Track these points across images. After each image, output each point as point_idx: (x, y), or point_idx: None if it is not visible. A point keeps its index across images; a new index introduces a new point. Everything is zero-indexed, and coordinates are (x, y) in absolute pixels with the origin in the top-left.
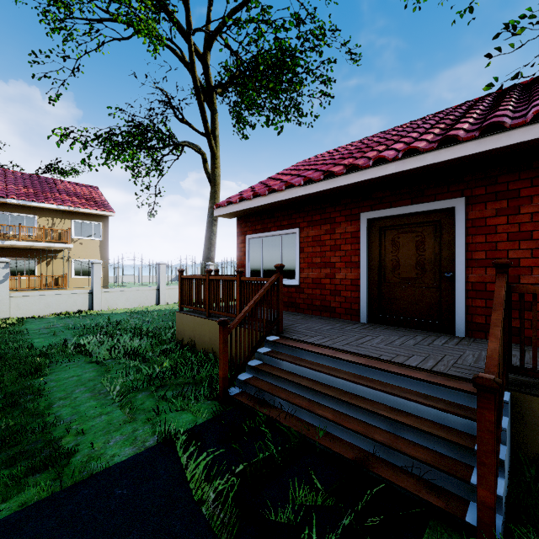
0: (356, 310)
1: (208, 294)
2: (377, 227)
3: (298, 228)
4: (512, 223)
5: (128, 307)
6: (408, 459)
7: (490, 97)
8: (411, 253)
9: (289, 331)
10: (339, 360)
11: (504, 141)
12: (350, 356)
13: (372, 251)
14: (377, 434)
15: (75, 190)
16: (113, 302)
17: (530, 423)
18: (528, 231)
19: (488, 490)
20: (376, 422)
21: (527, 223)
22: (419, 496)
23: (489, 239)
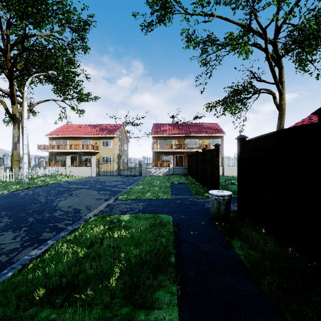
0: None
1: None
2: None
3: None
4: None
5: (236, 175)
6: None
7: None
8: None
9: None
10: None
11: None
12: None
13: None
14: None
15: (209, 126)
16: (230, 173)
17: None
18: None
19: None
20: None
21: None
22: None
23: None
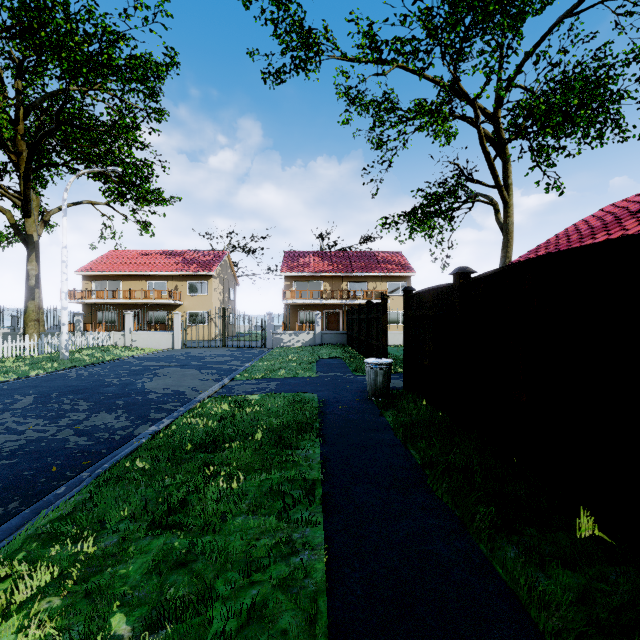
0: None
1: None
2: None
3: None
4: None
5: None
6: None
7: None
8: None
9: None
10: None
11: None
12: None
13: None
14: None
15: (387, 258)
16: None
17: None
18: None
19: None
20: None
21: None
22: None
23: None
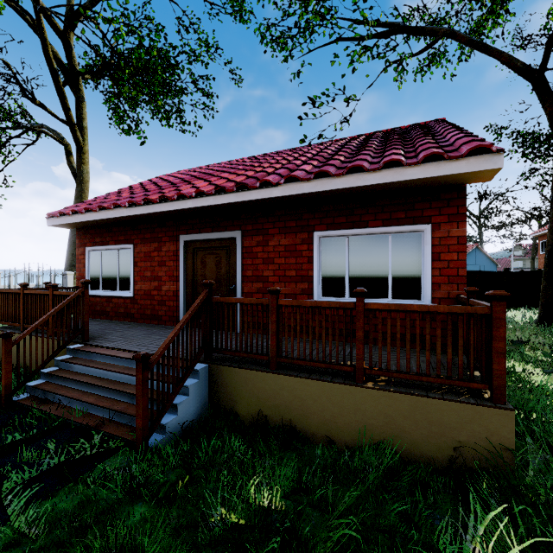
0: (177, 317)
1: (23, 308)
2: (192, 248)
3: (133, 244)
4: (265, 252)
5: None
6: (129, 417)
7: (293, 151)
8: (213, 270)
9: (98, 339)
10: (119, 357)
11: (248, 197)
12: (129, 354)
13: (188, 267)
14: (118, 406)
15: None
16: None
17: (216, 382)
18: (272, 258)
19: (140, 419)
20: (124, 398)
21: (272, 252)
22: (121, 437)
23: (254, 262)
